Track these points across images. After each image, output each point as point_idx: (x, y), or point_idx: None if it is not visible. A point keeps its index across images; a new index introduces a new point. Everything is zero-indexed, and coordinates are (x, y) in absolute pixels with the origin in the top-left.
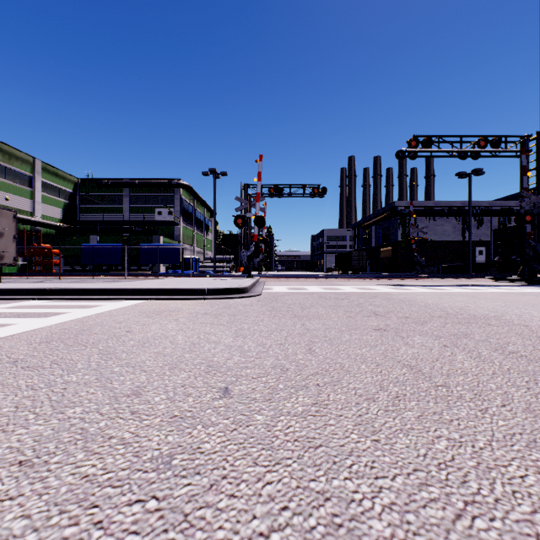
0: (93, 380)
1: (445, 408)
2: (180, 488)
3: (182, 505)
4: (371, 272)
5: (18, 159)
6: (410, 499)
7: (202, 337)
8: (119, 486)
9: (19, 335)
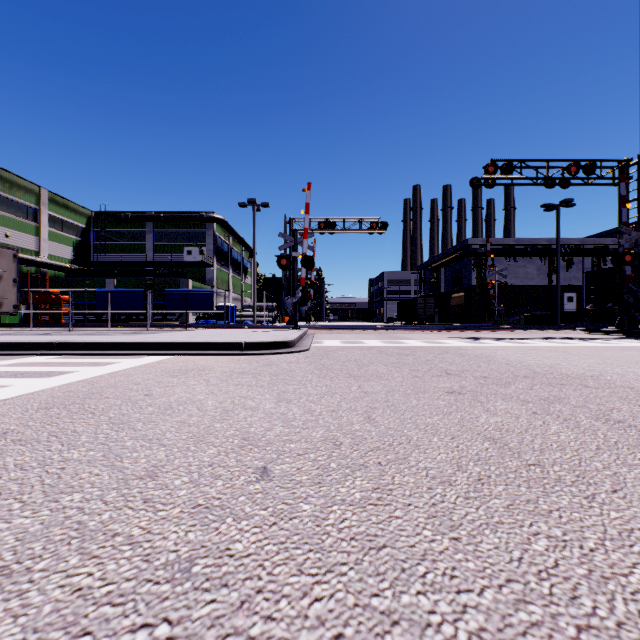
0: (98, 458)
1: (540, 495)
2: (200, 607)
3: (203, 632)
4: (440, 322)
5: (21, 188)
6: (504, 623)
7: (236, 401)
8: (121, 604)
9: (14, 399)
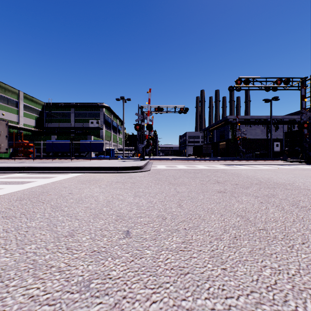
0: (45, 226)
1: (266, 245)
2: (94, 306)
3: None
4: (214, 156)
5: (10, 91)
6: None
7: (114, 196)
8: (53, 304)
9: (4, 195)
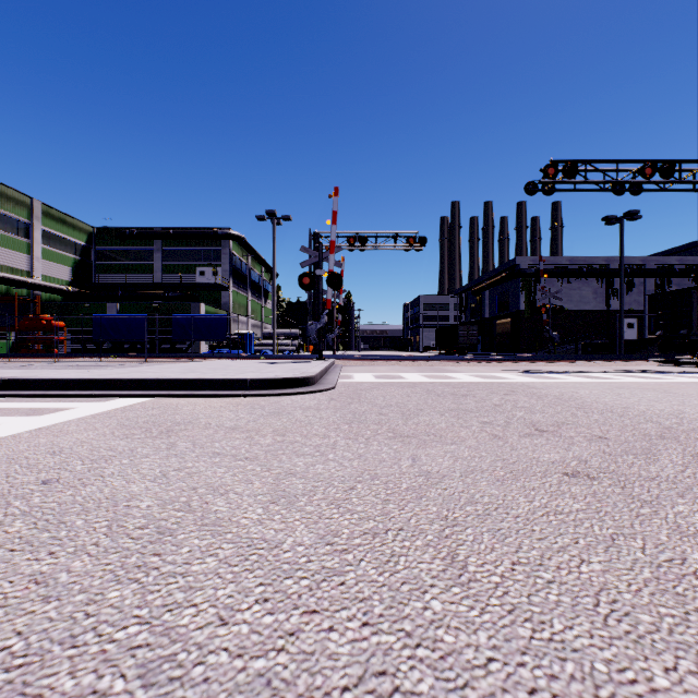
0: None
1: None
2: None
3: None
4: (484, 351)
5: (10, 199)
6: None
7: (194, 501)
8: None
9: None
